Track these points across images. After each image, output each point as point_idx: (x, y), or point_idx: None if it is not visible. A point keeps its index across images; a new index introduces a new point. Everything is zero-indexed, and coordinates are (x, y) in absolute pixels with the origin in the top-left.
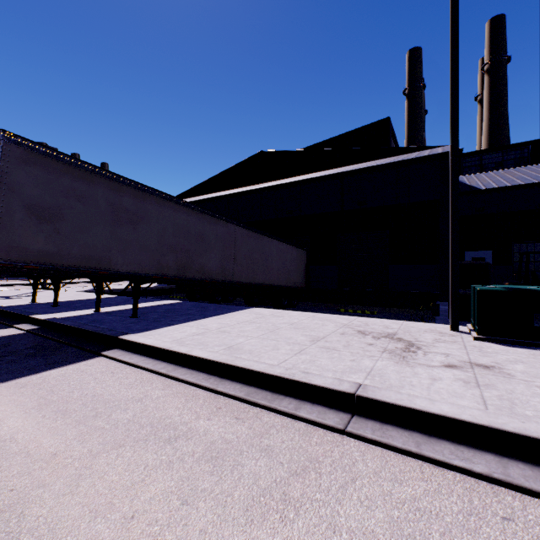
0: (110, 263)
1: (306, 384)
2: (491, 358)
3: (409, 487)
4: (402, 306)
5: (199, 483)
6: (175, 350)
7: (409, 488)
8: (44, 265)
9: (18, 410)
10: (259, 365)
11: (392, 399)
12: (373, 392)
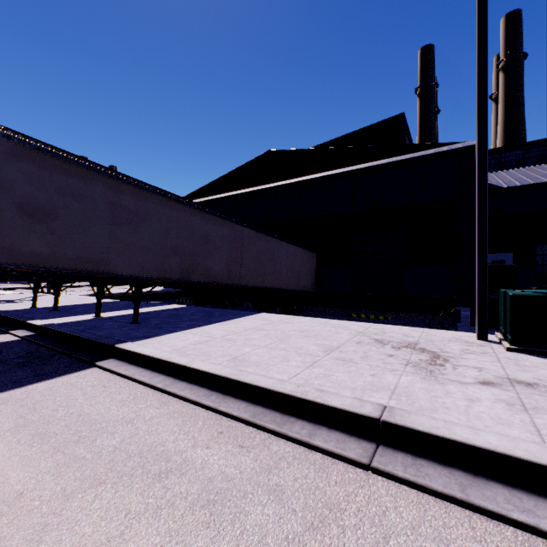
0: (108, 266)
1: (321, 405)
2: (531, 373)
3: None
4: (417, 311)
5: (191, 540)
6: (174, 361)
7: None
8: (36, 267)
9: None
10: (267, 381)
11: (426, 427)
12: (401, 417)
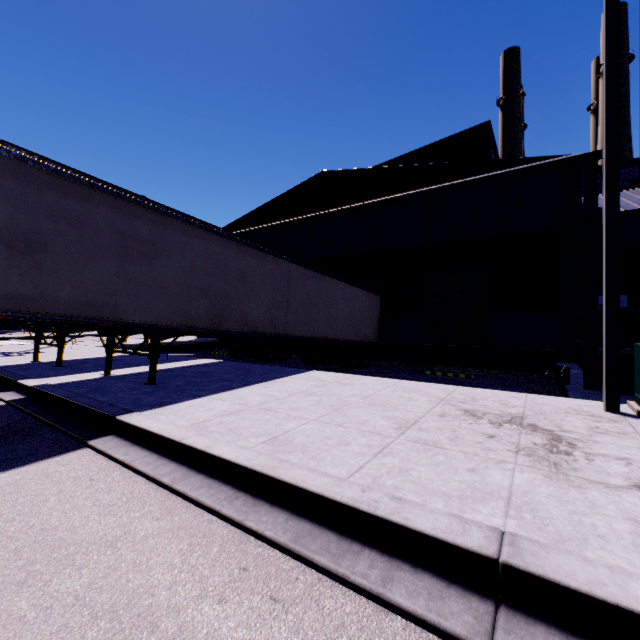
0: (115, 311)
1: (401, 527)
2: None
3: None
4: (507, 368)
5: None
6: (188, 444)
7: None
8: (18, 314)
9: None
10: (317, 480)
11: (582, 581)
12: (535, 558)
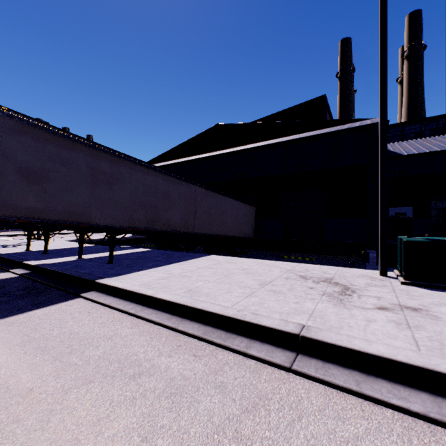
0: (89, 218)
1: (256, 325)
2: (418, 301)
3: (352, 425)
4: (336, 254)
5: (158, 420)
6: (142, 293)
7: (352, 426)
8: (33, 219)
9: (4, 347)
10: (215, 307)
11: (333, 340)
12: (315, 333)
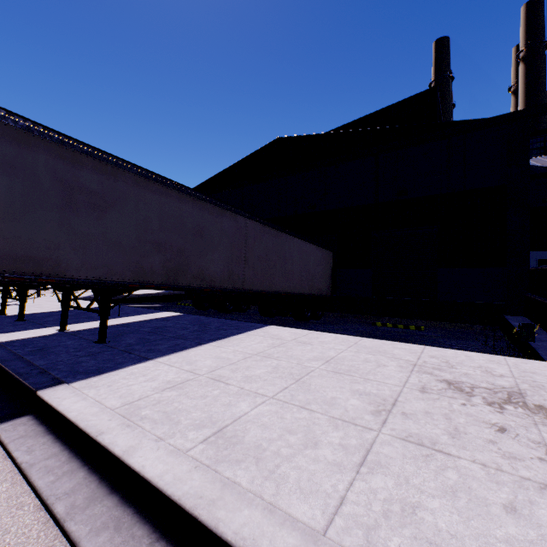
0: (58, 266)
1: None
2: None
3: None
4: (455, 320)
5: None
6: (104, 444)
7: None
8: None
9: None
10: (276, 540)
11: None
12: None
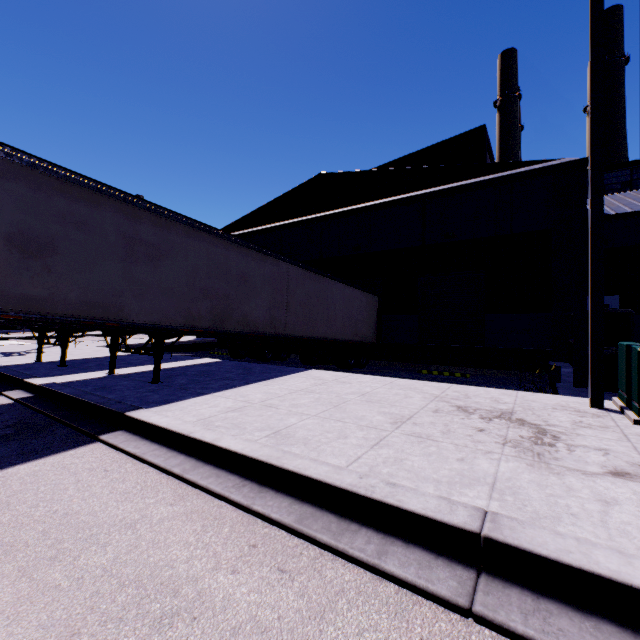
0: (121, 312)
1: (394, 508)
2: None
3: None
4: (502, 367)
5: None
6: (196, 437)
7: None
8: (29, 314)
9: None
10: (318, 468)
11: (552, 550)
12: (512, 532)
